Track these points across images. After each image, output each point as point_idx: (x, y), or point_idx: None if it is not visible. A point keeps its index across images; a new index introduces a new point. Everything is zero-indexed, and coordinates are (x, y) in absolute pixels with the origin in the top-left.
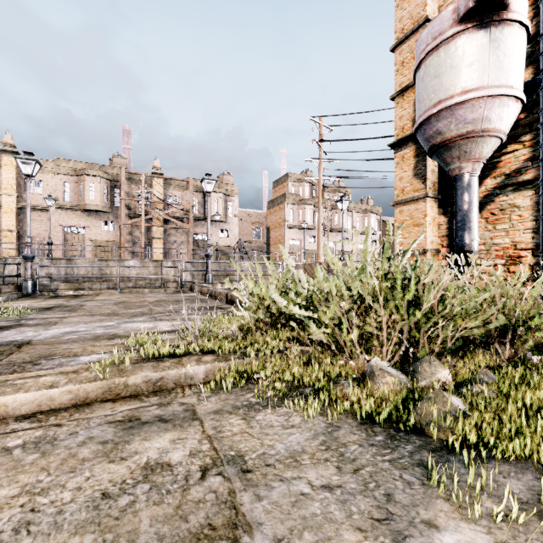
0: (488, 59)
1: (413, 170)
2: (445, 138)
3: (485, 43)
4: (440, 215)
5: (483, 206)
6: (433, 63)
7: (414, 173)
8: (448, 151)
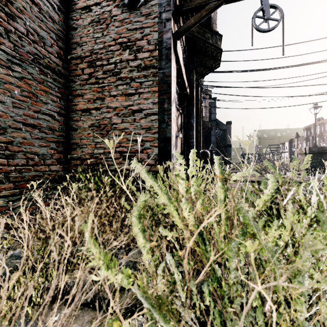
0: None
1: None
2: None
3: None
4: None
5: None
6: None
7: None
8: None
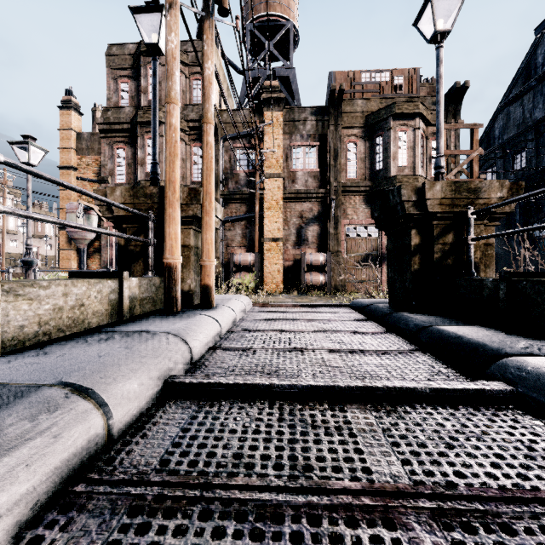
0: (85, 222)
1: (67, 239)
2: (75, 238)
3: (85, 217)
4: (78, 256)
5: (90, 256)
6: (71, 215)
7: (68, 240)
8: (76, 241)
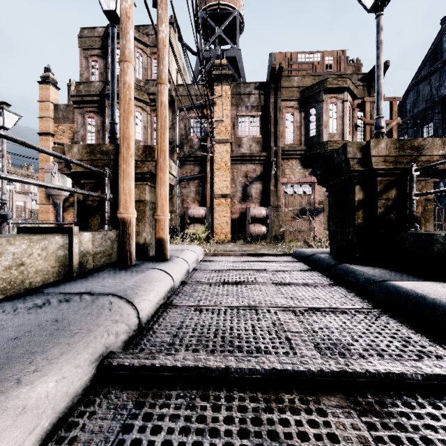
0: (61, 180)
1: (46, 195)
2: (52, 194)
3: (61, 177)
4: (55, 210)
5: (65, 210)
6: (49, 175)
7: (46, 196)
8: (53, 197)
